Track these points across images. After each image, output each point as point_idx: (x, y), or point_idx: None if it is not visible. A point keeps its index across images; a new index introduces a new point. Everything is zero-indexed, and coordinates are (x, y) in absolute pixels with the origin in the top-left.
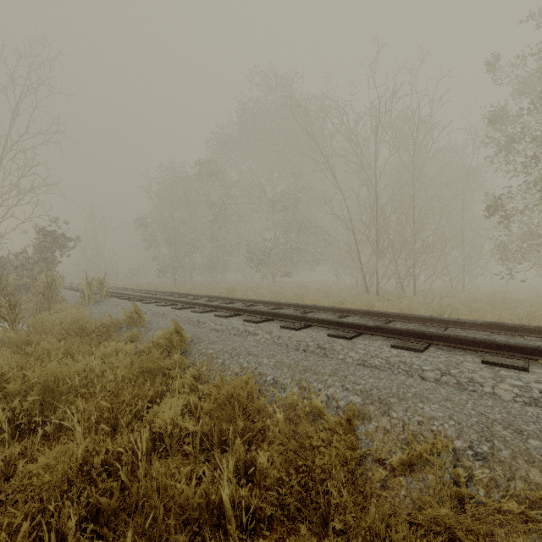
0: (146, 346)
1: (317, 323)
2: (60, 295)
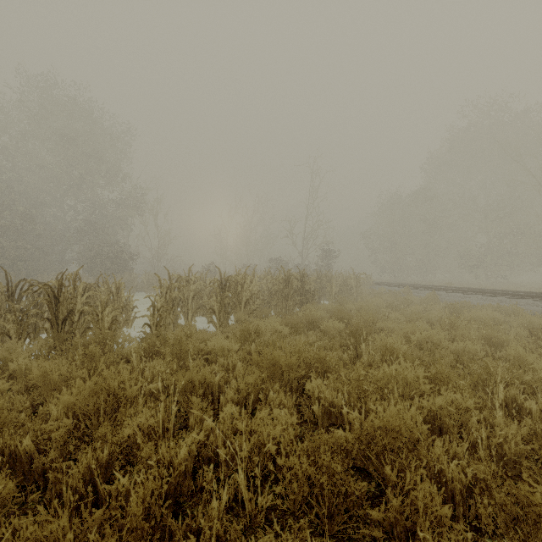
0: (422, 298)
1: (502, 295)
2: None
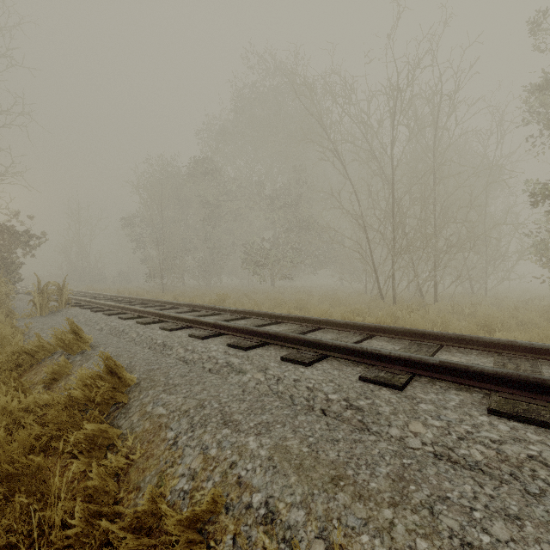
0: (55, 397)
1: (337, 353)
2: (20, 302)
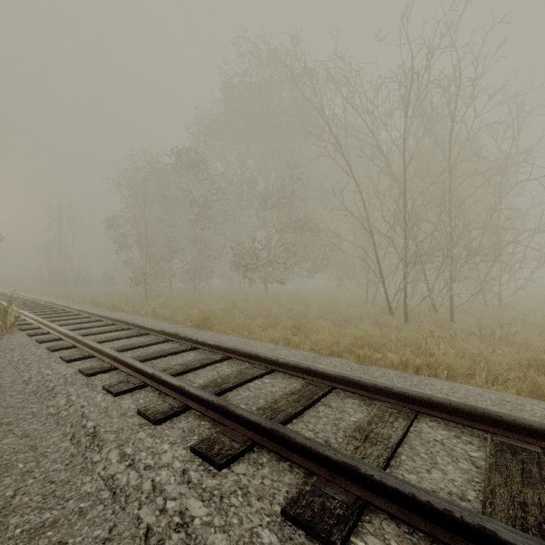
0: None
1: (390, 501)
2: None
